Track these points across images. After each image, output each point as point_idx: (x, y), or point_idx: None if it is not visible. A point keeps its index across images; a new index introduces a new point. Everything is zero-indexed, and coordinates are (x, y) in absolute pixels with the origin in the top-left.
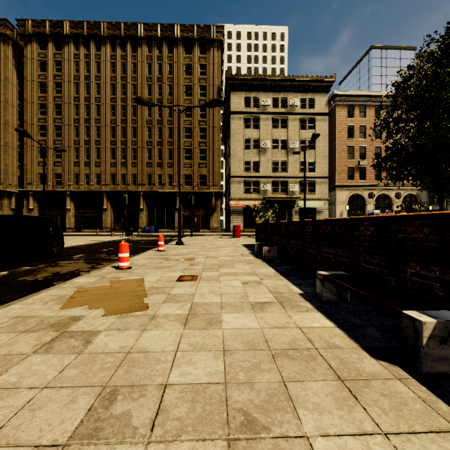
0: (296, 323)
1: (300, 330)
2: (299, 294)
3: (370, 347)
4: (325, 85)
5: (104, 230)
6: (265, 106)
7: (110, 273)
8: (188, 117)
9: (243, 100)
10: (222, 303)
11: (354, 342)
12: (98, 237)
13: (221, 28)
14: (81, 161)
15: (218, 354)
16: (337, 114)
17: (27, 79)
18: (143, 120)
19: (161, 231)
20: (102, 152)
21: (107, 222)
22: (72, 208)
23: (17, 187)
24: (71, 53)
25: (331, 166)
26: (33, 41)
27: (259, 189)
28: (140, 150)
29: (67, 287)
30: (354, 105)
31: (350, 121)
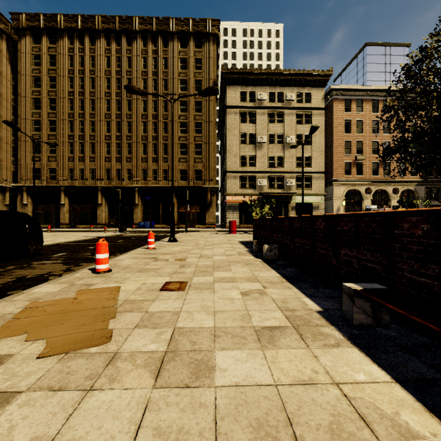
0: (328, 372)
1: (339, 389)
2: (318, 313)
3: None
4: (321, 79)
5: (99, 226)
6: (261, 100)
7: (84, 278)
8: (184, 111)
9: (239, 94)
10: (216, 329)
11: None
12: (91, 233)
13: (217, 22)
14: (75, 156)
15: None
16: (333, 109)
17: (21, 74)
18: (138, 115)
19: (156, 227)
20: (96, 147)
21: (102, 218)
22: (66, 203)
23: (11, 182)
24: (65, 47)
25: (328, 161)
26: (27, 35)
27: (255, 184)
28: (135, 144)
29: (18, 301)
30: (350, 99)
31: (347, 115)
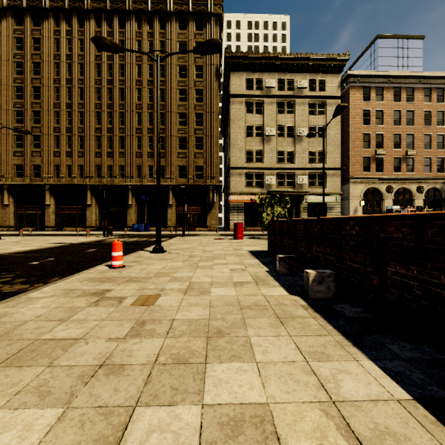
0: None
1: None
2: None
3: None
4: (337, 64)
5: (88, 229)
6: (269, 88)
7: None
8: (183, 101)
9: (245, 81)
10: None
11: None
12: (70, 237)
13: (220, 0)
14: (62, 151)
15: None
16: (350, 98)
17: (2, 59)
18: (132, 105)
19: (152, 230)
20: (85, 141)
21: (92, 219)
22: (52, 204)
23: None
24: (51, 29)
25: (343, 156)
26: (8, 16)
27: (263, 182)
28: (128, 138)
29: None
30: (369, 87)
31: (365, 105)
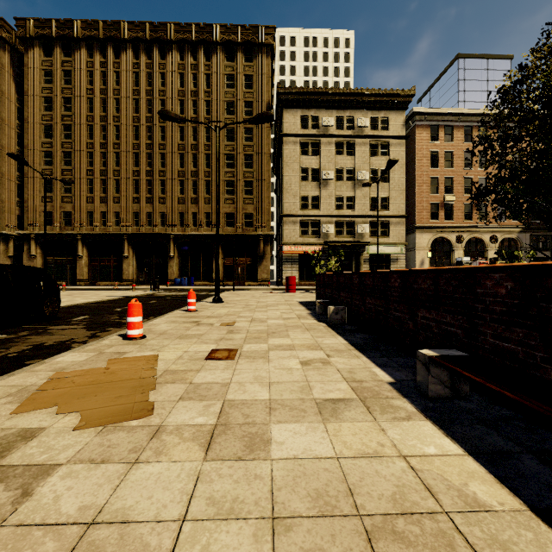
0: (396, 445)
1: (406, 462)
2: (389, 384)
3: (547, 509)
4: (402, 101)
5: (125, 283)
6: (326, 127)
7: (114, 345)
8: (230, 140)
9: (299, 119)
10: (271, 401)
11: (512, 493)
12: (115, 291)
13: (272, 29)
14: (95, 196)
15: (262, 528)
16: (416, 138)
17: (28, 94)
18: (174, 145)
19: (196, 284)
20: (122, 185)
21: (129, 273)
22: (84, 255)
23: (16, 229)
24: (83, 61)
25: (409, 202)
26: (35, 46)
27: (319, 231)
28: (169, 182)
29: (40, 371)
30: (438, 125)
31: (433, 146)
